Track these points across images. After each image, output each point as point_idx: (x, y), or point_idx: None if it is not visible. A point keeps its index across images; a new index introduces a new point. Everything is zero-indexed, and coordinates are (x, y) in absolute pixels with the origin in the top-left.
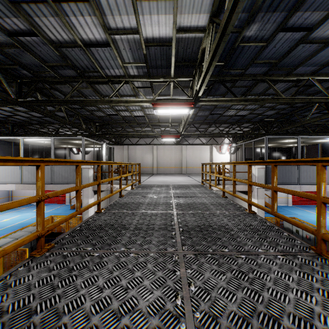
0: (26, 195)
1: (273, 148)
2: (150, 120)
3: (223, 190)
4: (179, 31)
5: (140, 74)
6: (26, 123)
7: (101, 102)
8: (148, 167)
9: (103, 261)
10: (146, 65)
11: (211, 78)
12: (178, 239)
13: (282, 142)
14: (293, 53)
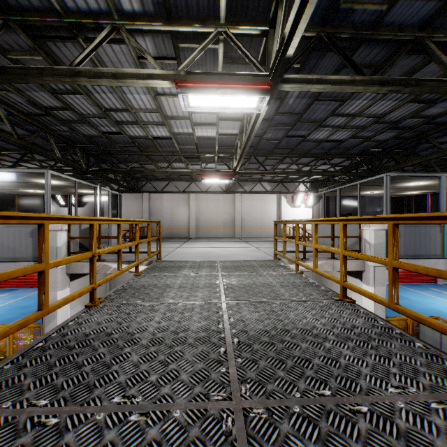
0: None
1: (370, 200)
2: (182, 146)
3: (344, 284)
4: None
5: (146, 12)
6: None
7: (52, 73)
8: (182, 228)
9: None
10: None
11: (309, 31)
12: None
13: (403, 186)
14: None
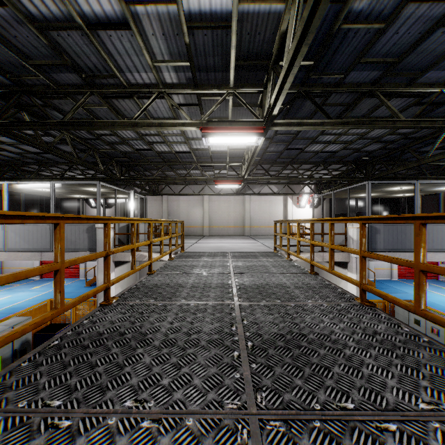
0: (23, 266)
1: (372, 200)
2: (199, 158)
3: (311, 263)
4: None
5: (181, 82)
6: (18, 162)
7: (120, 125)
8: (197, 227)
9: None
10: (191, 65)
11: (291, 89)
12: (246, 370)
13: (390, 190)
14: (424, 46)
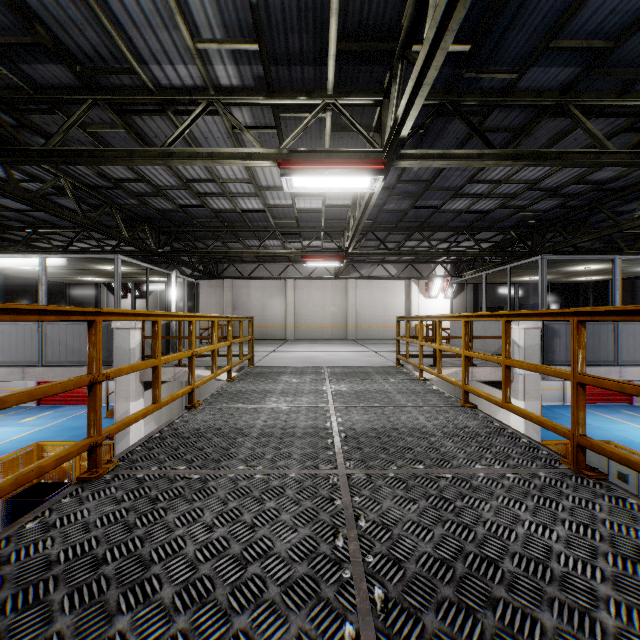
0: (12, 387)
1: (536, 287)
2: (278, 220)
3: (465, 388)
4: None
5: (245, 85)
6: None
7: (143, 155)
8: (276, 326)
9: None
10: (260, 50)
11: (430, 99)
12: None
13: (571, 270)
14: None
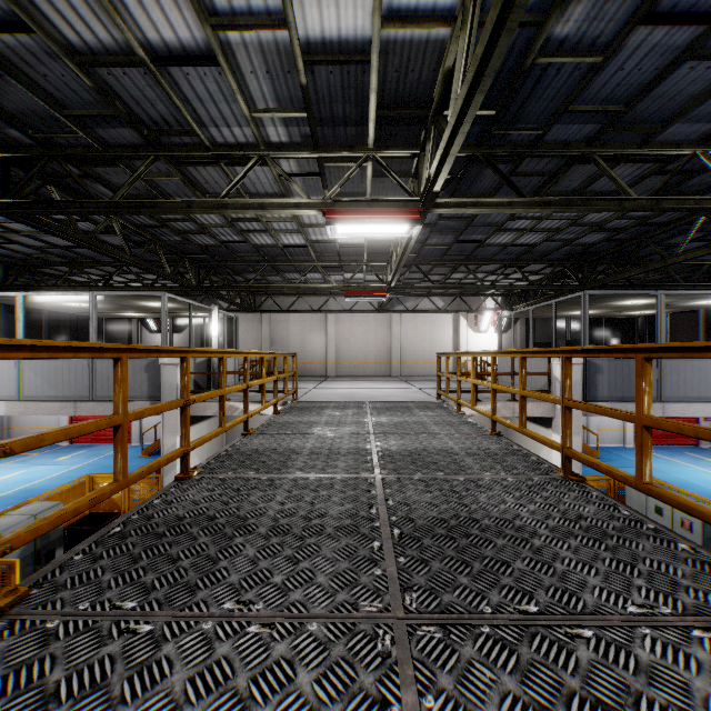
0: (43, 425)
1: (593, 320)
2: (319, 254)
3: (493, 418)
4: (389, 20)
5: (293, 141)
6: (37, 262)
7: (200, 206)
8: (317, 362)
9: (161, 657)
10: (308, 116)
11: (463, 152)
12: (390, 566)
13: (620, 304)
14: (664, 87)
